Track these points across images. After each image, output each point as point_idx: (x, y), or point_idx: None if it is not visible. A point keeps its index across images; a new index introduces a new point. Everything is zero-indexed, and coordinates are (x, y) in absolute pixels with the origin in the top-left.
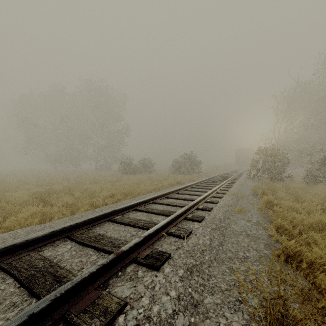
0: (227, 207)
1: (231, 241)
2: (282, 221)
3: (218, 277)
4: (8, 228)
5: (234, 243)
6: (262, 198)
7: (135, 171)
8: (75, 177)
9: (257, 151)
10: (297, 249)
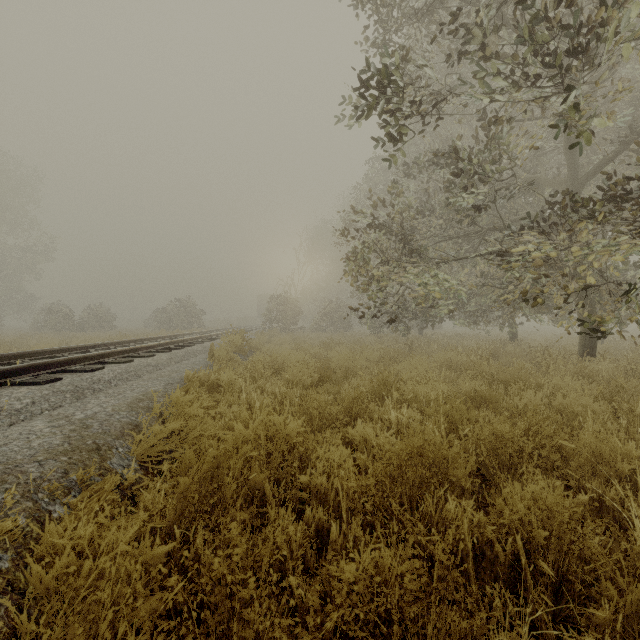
0: None
1: None
2: (259, 341)
3: None
4: None
5: None
6: None
7: (82, 328)
8: None
9: (272, 298)
10: (255, 344)
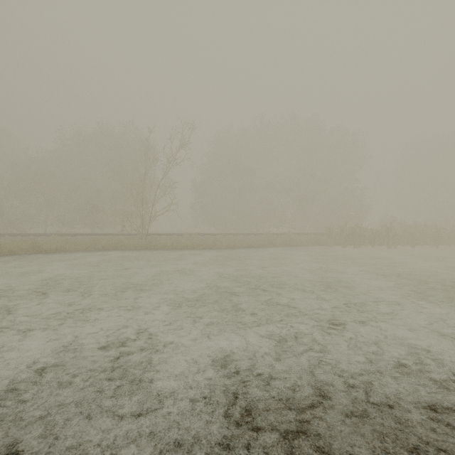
0: None
1: None
2: None
3: None
4: None
5: None
6: None
7: None
8: None
9: None
10: None
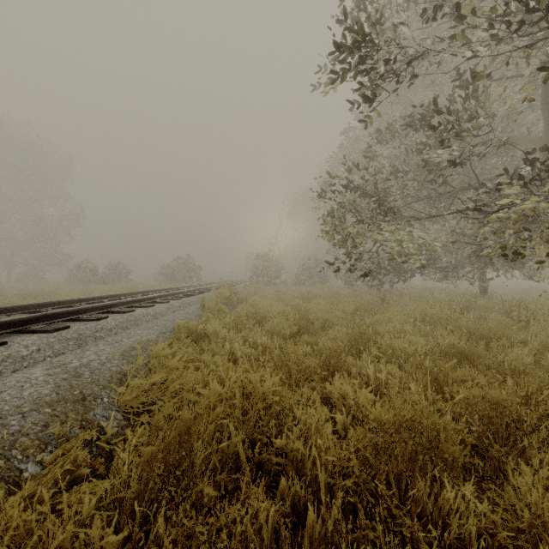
0: None
1: None
2: (246, 293)
3: None
4: None
5: None
6: None
7: (104, 281)
8: None
9: (258, 256)
10: (242, 296)
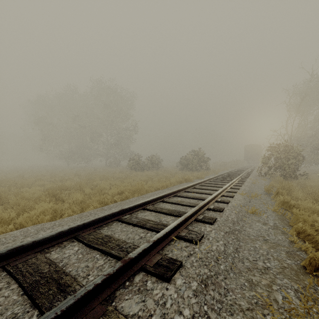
0: (239, 207)
1: (247, 247)
2: (304, 225)
3: (237, 292)
4: (22, 224)
5: (251, 250)
6: (276, 197)
7: (143, 168)
8: (86, 173)
9: (269, 147)
10: None
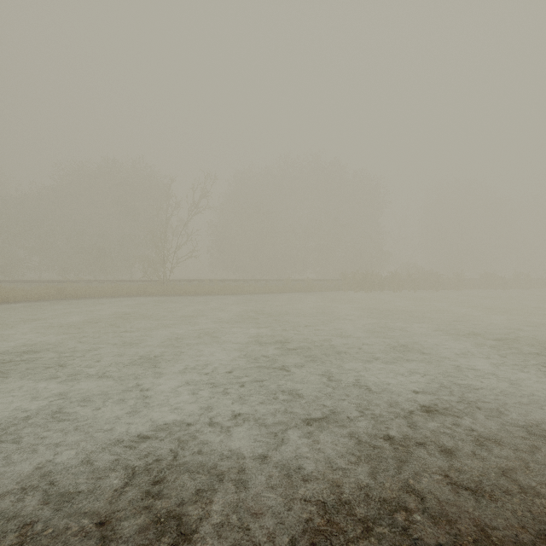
0: None
1: None
2: None
3: None
4: None
5: None
6: None
7: None
8: None
9: None
10: None
